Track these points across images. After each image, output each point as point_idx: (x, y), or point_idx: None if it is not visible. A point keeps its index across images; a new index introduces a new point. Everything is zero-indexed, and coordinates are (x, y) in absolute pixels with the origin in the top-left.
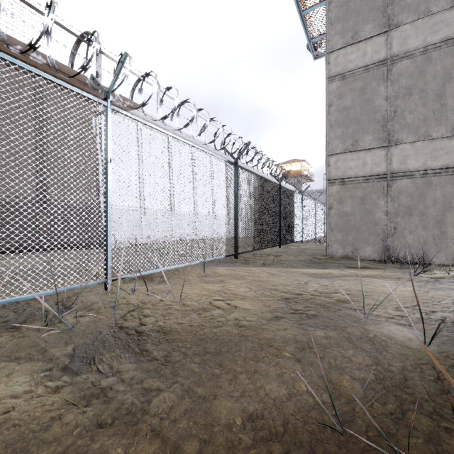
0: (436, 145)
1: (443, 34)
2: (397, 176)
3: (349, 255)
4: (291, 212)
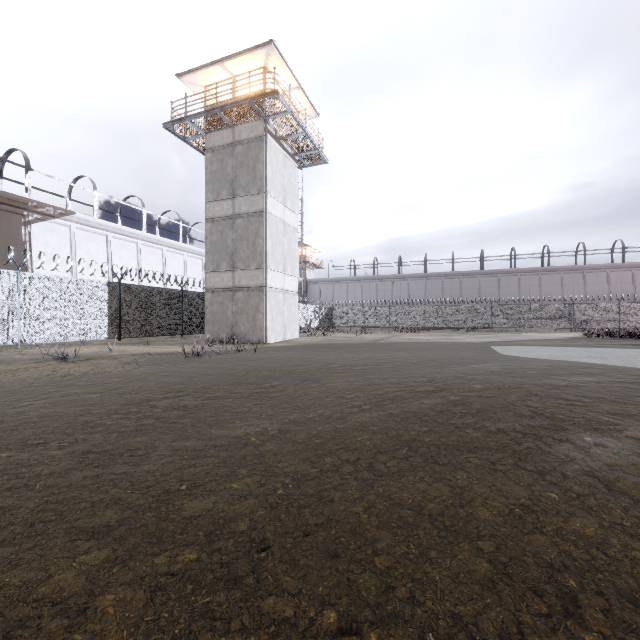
0: (253, 273)
1: (255, 208)
2: (237, 290)
3: (216, 340)
4: (202, 309)
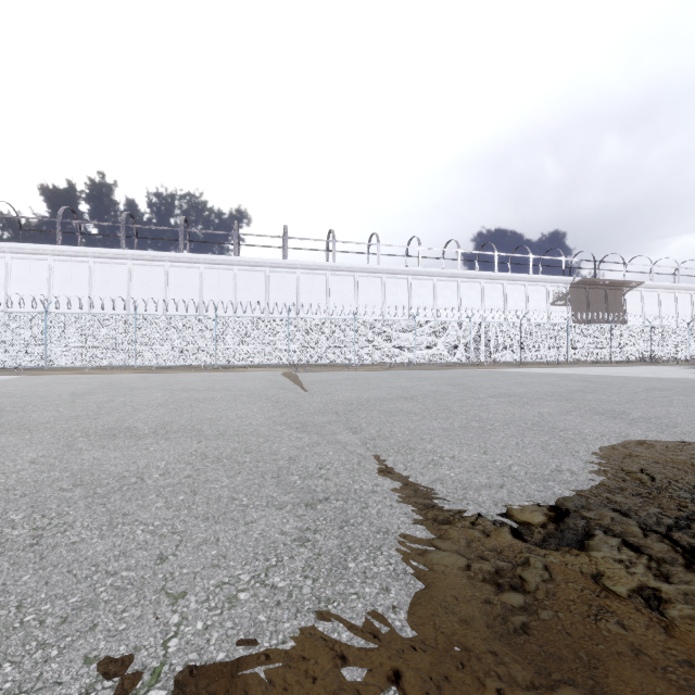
0: None
1: None
2: None
3: None
4: None
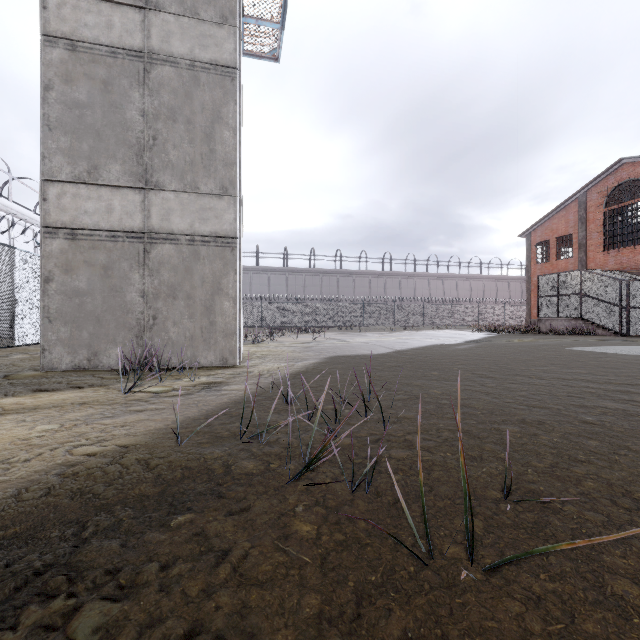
0: (205, 202)
1: (212, 54)
2: (158, 239)
3: (83, 364)
4: None
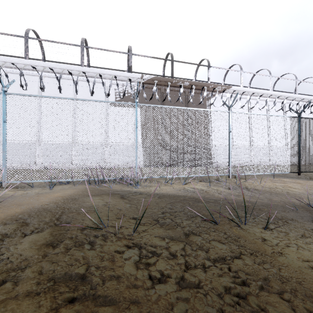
0: None
1: None
2: None
3: None
4: None
